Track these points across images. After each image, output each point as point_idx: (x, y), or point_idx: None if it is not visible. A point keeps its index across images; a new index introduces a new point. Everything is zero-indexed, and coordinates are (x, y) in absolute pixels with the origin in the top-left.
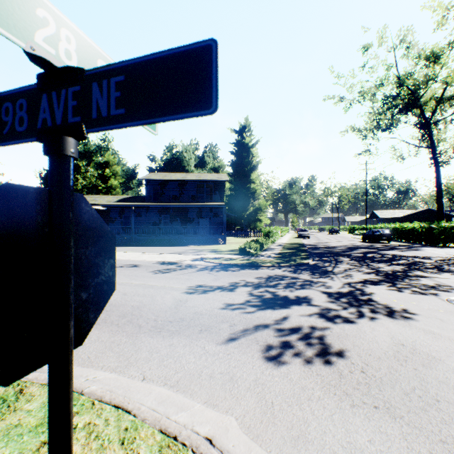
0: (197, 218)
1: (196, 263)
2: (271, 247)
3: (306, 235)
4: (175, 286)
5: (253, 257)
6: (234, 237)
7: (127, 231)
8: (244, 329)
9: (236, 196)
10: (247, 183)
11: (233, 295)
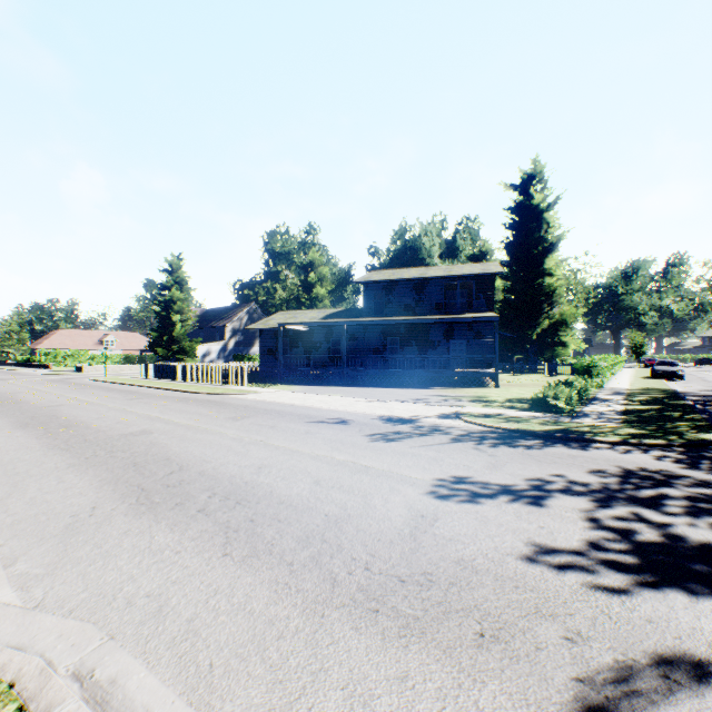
0: (445, 340)
1: (448, 424)
2: (598, 396)
3: (673, 372)
4: (410, 475)
5: (565, 417)
6: (511, 374)
7: (336, 363)
8: (620, 670)
9: (515, 301)
10: (536, 277)
11: (544, 518)
